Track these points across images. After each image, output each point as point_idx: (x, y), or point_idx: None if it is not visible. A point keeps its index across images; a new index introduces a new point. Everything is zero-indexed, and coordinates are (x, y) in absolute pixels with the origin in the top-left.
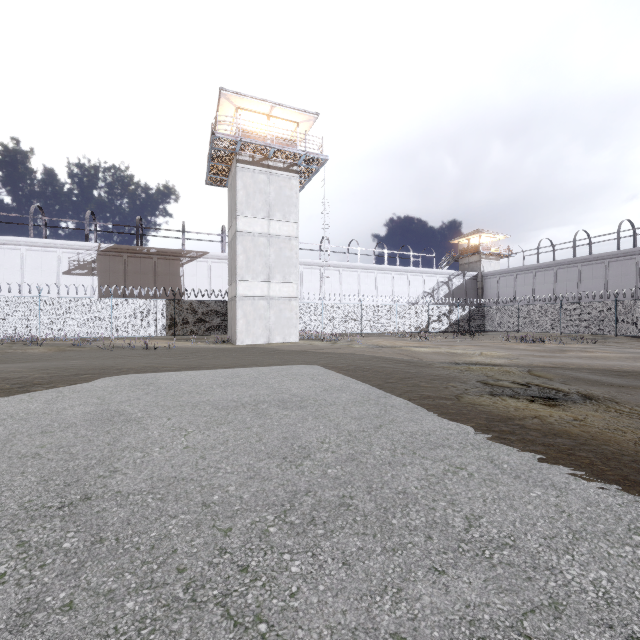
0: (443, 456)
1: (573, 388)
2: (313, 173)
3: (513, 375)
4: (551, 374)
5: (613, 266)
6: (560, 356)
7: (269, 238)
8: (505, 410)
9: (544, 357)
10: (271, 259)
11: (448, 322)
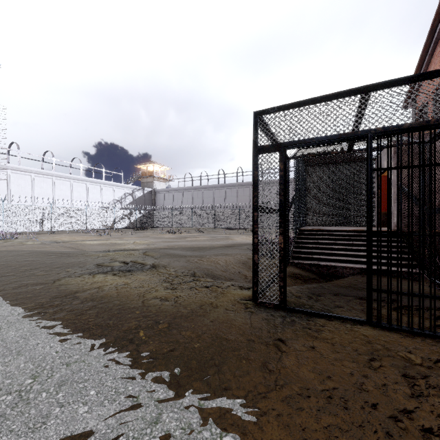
0: None
1: (154, 261)
2: None
3: (132, 256)
4: (156, 253)
5: (216, 192)
6: (179, 241)
7: None
8: (82, 286)
9: (170, 242)
10: None
11: (129, 221)
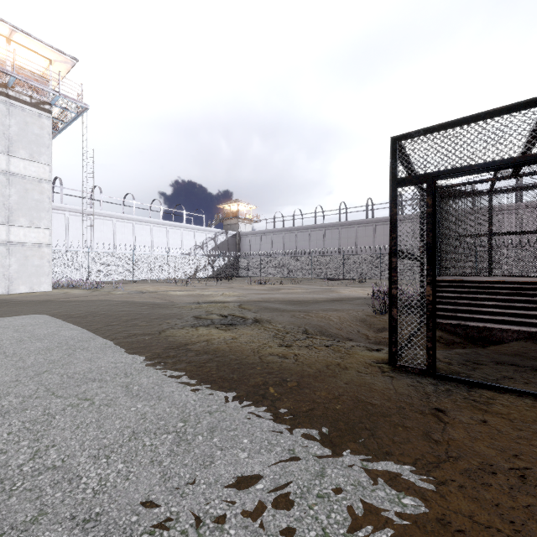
0: (83, 391)
1: (255, 315)
2: (73, 118)
3: (227, 309)
4: (253, 306)
5: (313, 234)
6: (273, 293)
7: (9, 176)
8: (189, 338)
9: (262, 294)
10: (12, 200)
11: (212, 270)
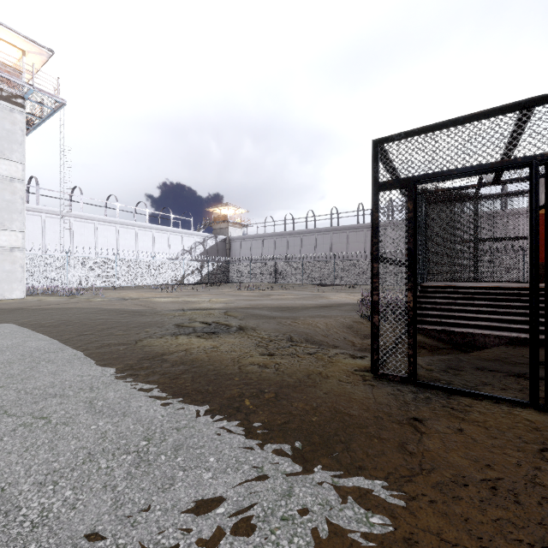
0: (40, 408)
1: (240, 322)
2: (49, 114)
3: (212, 316)
4: (239, 313)
5: (304, 239)
6: (262, 299)
7: None
8: (167, 347)
9: (251, 300)
10: None
11: (200, 275)
